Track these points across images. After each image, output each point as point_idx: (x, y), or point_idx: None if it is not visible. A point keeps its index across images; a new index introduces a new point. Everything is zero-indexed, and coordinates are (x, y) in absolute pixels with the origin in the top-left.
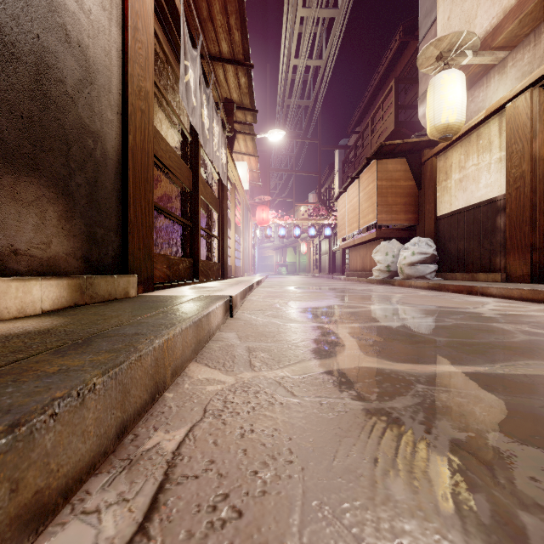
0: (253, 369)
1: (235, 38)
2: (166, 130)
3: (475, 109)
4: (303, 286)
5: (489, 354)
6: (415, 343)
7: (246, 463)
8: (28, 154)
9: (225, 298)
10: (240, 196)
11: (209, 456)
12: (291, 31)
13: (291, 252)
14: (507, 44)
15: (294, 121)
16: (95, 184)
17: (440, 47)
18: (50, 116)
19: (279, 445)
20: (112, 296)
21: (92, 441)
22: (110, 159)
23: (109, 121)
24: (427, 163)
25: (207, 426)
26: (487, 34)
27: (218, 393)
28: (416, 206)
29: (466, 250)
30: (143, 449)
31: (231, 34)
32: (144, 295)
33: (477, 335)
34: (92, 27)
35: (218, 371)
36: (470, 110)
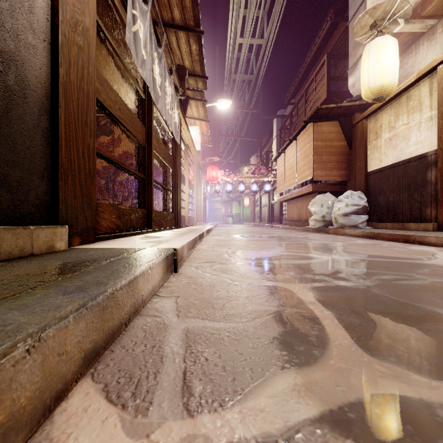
0: (186, 406)
1: (186, 4)
2: (124, 93)
3: (404, 74)
4: (248, 234)
5: None
6: (419, 322)
7: None
8: None
9: (167, 253)
10: (193, 156)
11: None
12: (236, 14)
13: (237, 204)
14: (436, 13)
15: (239, 94)
16: (6, 116)
17: (375, 15)
18: None
19: None
20: (26, 251)
21: None
22: (33, 91)
23: (30, 45)
24: (357, 125)
25: None
26: (416, 5)
27: None
28: (347, 163)
29: (396, 202)
30: None
31: None
32: (77, 248)
33: None
34: None
35: (115, 417)
36: (399, 76)
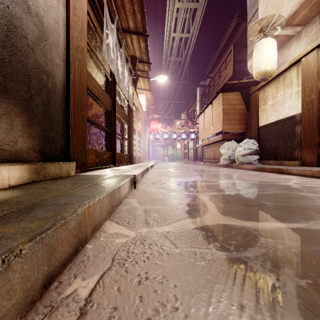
0: (148, 225)
1: (137, 18)
2: (96, 74)
3: (282, 62)
4: (179, 168)
5: (303, 214)
6: (253, 206)
7: (141, 310)
8: (1, 83)
9: (131, 177)
10: (141, 115)
11: (113, 303)
12: (171, 17)
13: (171, 148)
14: (302, 22)
15: (173, 70)
16: (48, 104)
17: (261, 24)
18: (17, 59)
19: (167, 292)
20: (59, 175)
21: (18, 296)
22: (58, 89)
23: (57, 65)
24: (252, 95)
25: (114, 273)
26: (289, 16)
27: (123, 245)
28: (246, 120)
29: (276, 147)
30: (63, 295)
31: (135, 16)
32: (80, 174)
33: (291, 200)
34: (46, 4)
35: (124, 227)
36: (279, 63)
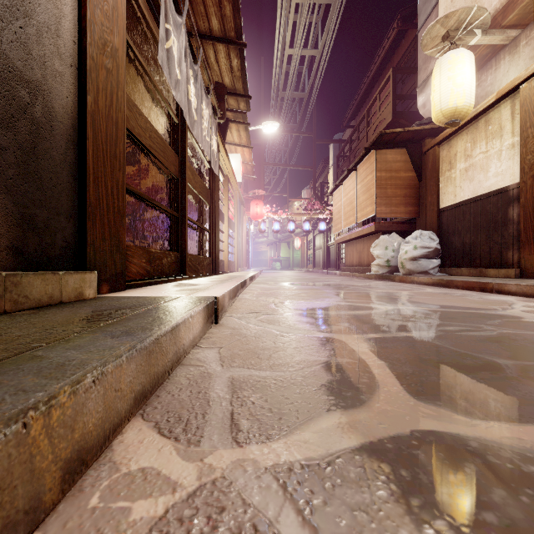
0: (235, 438)
1: (225, 12)
2: (153, 115)
3: (482, 93)
4: (299, 281)
5: None
6: (475, 371)
7: None
8: None
9: (207, 301)
10: (234, 189)
11: None
12: (285, 20)
13: (285, 247)
14: (519, 22)
15: (288, 114)
16: (33, 151)
17: (447, 25)
18: None
19: None
20: (55, 299)
21: None
22: (59, 122)
23: (57, 72)
24: (428, 153)
25: None
26: (496, 12)
27: None
28: (416, 198)
29: (472, 243)
30: None
31: (222, 7)
32: (107, 296)
33: None
34: None
35: (170, 447)
36: (476, 96)
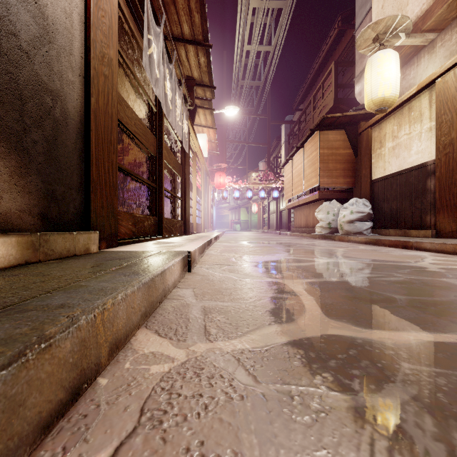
0: (208, 338)
1: (195, 20)
2: (134, 103)
3: (406, 85)
4: (255, 240)
5: None
6: (376, 302)
7: None
8: None
9: (183, 254)
10: (201, 163)
11: None
12: (244, 21)
13: (244, 211)
14: (436, 27)
15: (247, 99)
16: (54, 142)
17: (377, 29)
18: (0, 68)
19: None
20: (71, 252)
21: None
22: (72, 119)
23: (70, 82)
24: (363, 134)
25: (139, 445)
26: (418, 19)
27: (162, 379)
28: (353, 171)
29: (398, 209)
30: None
31: (192, 16)
32: (106, 251)
33: (434, 292)
34: None
35: (167, 342)
36: (402, 87)
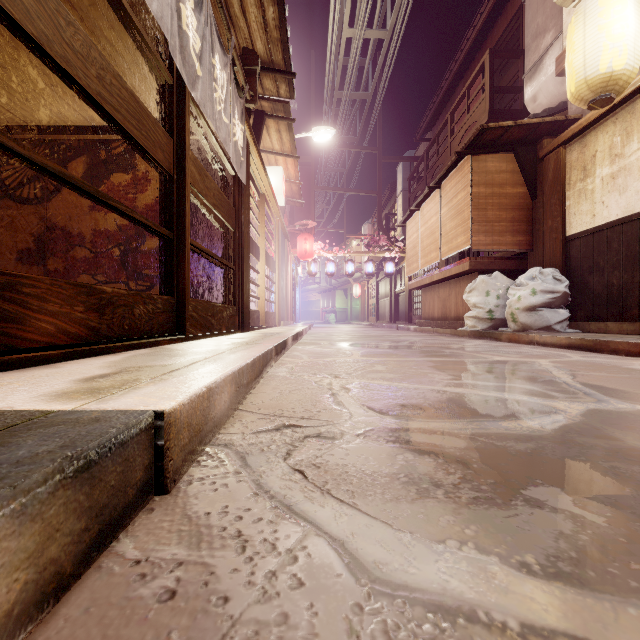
0: None
1: None
2: (147, 93)
3: None
4: (364, 340)
5: None
6: None
7: None
8: None
9: (85, 452)
10: (274, 216)
11: None
12: None
13: (342, 295)
14: None
15: (346, 124)
16: None
17: None
18: None
19: None
20: None
21: None
22: None
23: None
24: (548, 158)
25: None
26: None
27: None
28: (528, 223)
29: (625, 285)
30: None
31: None
32: None
33: None
34: None
35: None
36: None
